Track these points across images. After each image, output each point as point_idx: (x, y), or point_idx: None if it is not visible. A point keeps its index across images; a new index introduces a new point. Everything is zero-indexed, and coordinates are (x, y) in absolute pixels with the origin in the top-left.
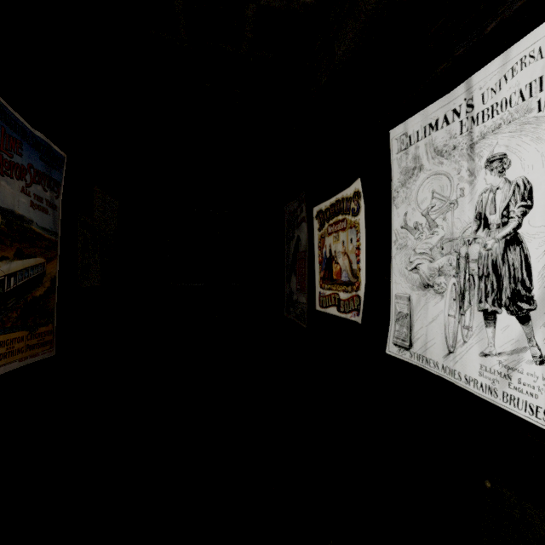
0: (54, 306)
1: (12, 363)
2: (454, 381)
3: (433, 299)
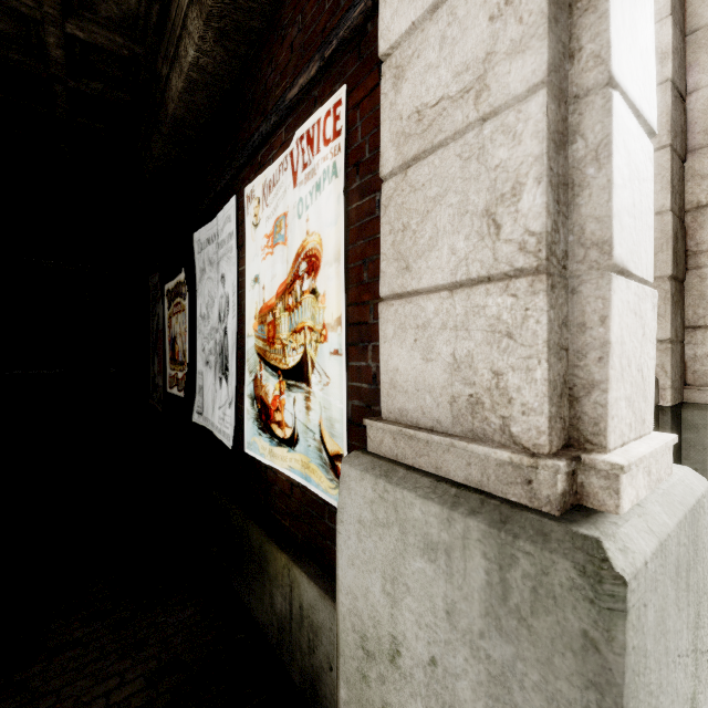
0: None
1: None
2: (214, 431)
3: (209, 373)
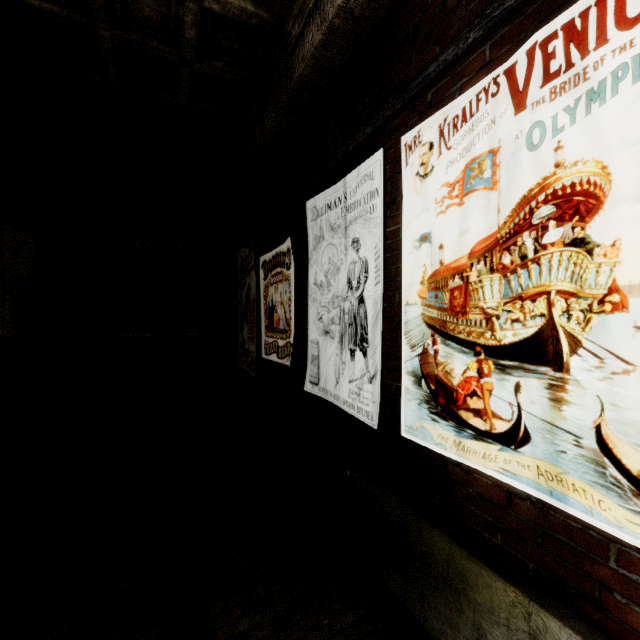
0: None
1: None
2: (339, 404)
3: (330, 342)
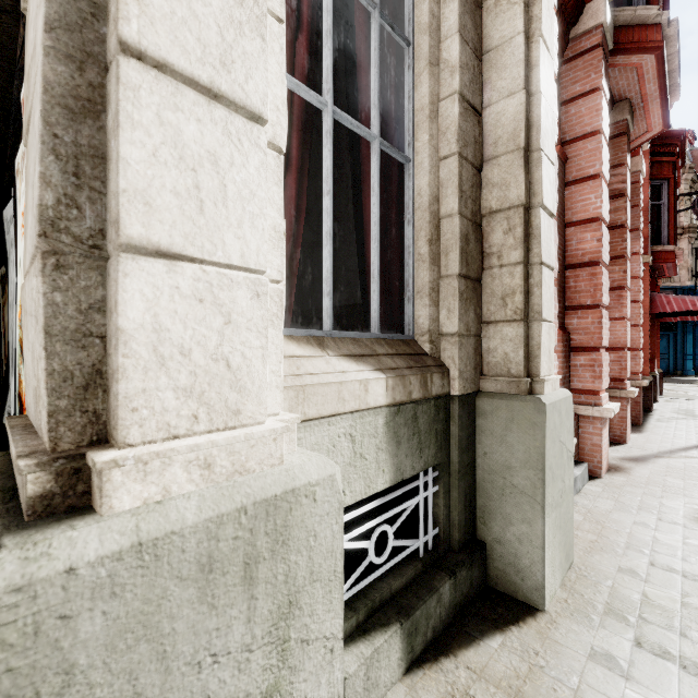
0: None
1: None
2: None
3: None
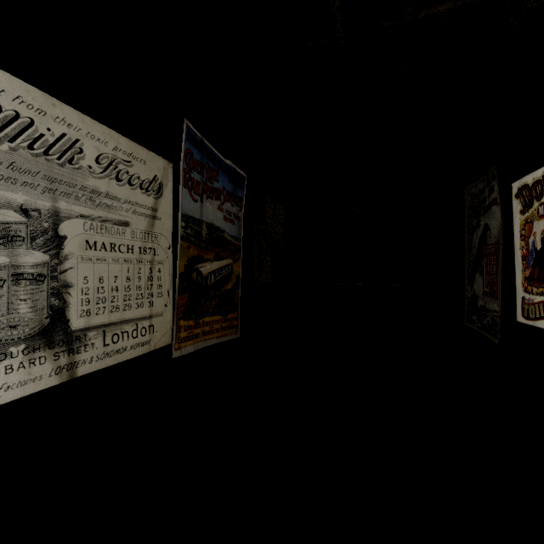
0: (238, 298)
1: (212, 339)
2: None
3: None
